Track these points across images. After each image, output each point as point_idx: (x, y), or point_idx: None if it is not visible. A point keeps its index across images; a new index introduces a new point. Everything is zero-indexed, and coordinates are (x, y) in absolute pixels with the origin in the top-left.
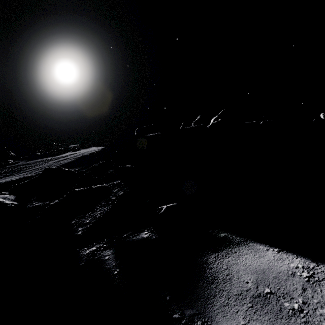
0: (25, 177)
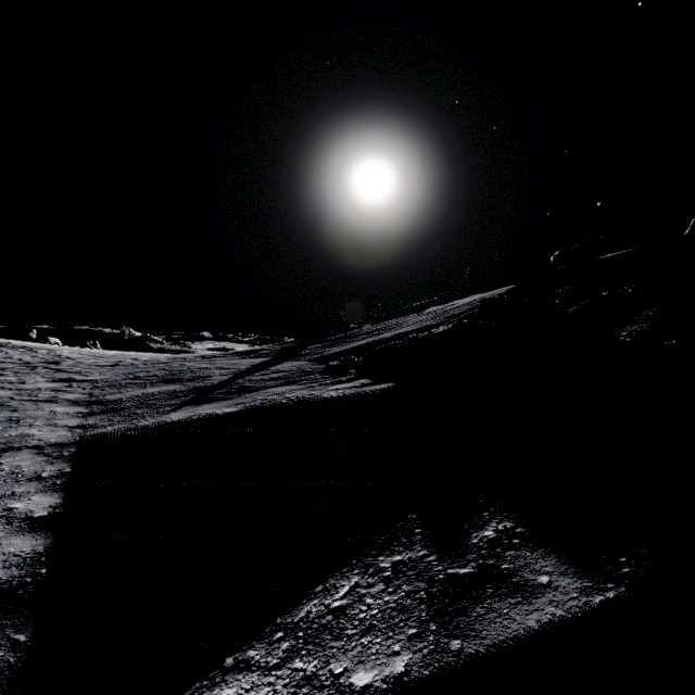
0: (426, 326)
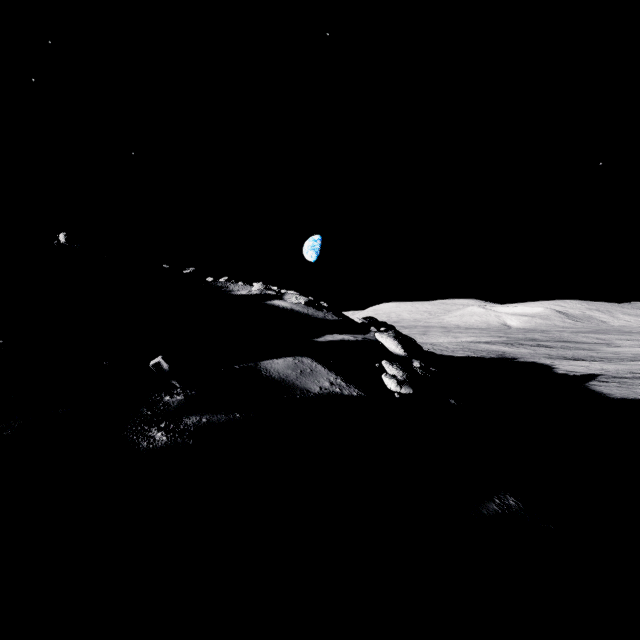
0: None
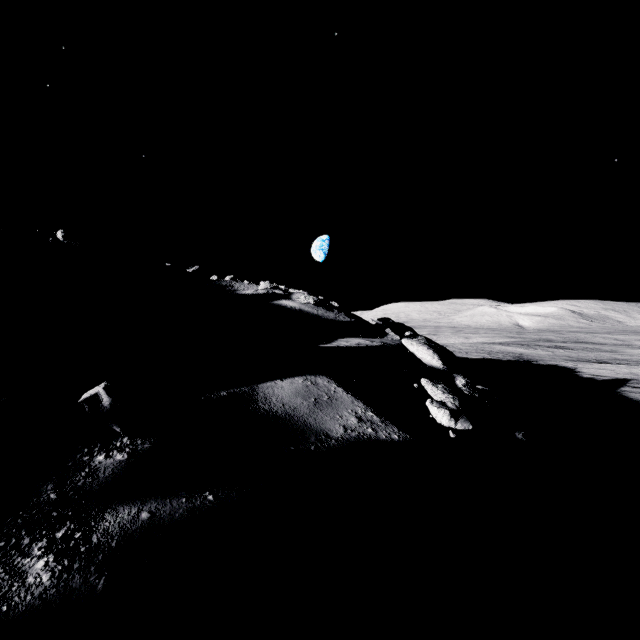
0: None
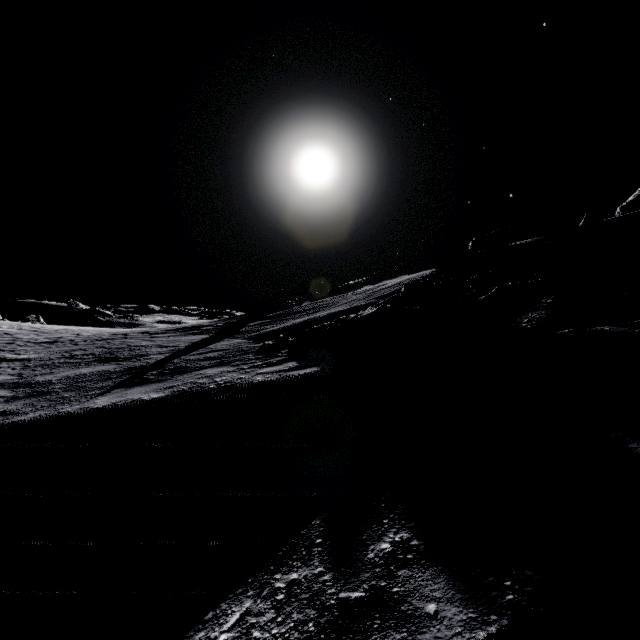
0: (357, 306)
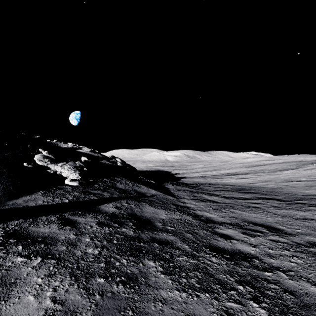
0: None
